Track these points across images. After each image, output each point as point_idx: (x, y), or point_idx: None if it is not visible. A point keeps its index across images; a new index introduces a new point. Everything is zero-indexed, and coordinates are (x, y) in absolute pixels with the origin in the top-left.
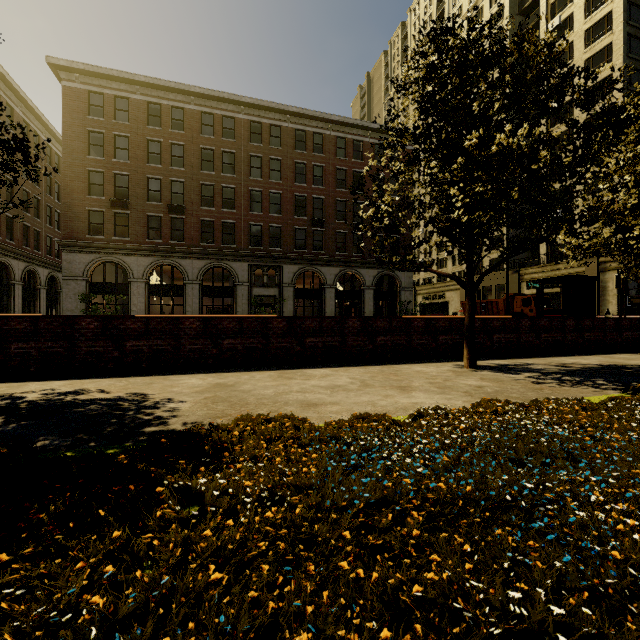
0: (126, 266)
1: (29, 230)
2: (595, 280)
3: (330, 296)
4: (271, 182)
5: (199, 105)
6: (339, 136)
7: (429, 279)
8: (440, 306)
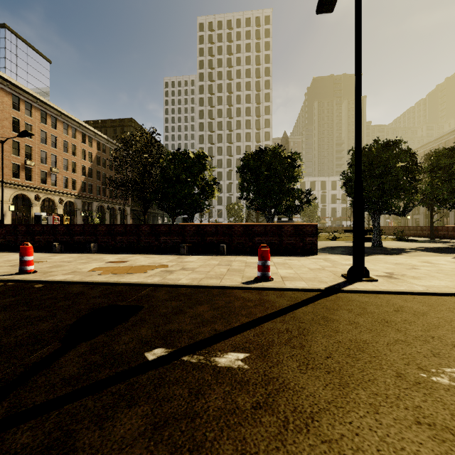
0: None
1: None
2: None
3: None
4: None
5: None
6: None
7: None
8: None
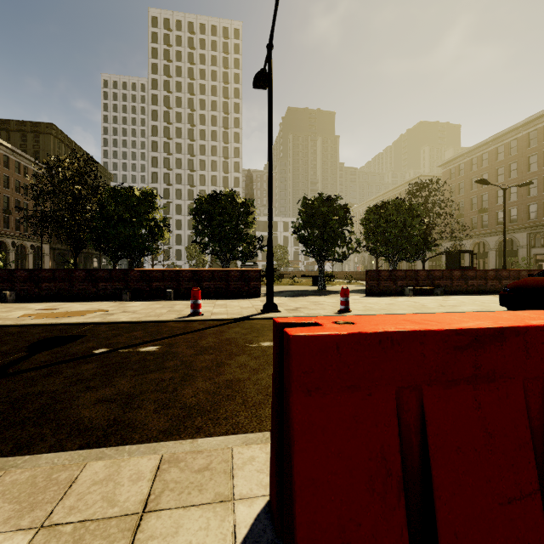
0: (462, 245)
1: None
2: (457, 252)
3: None
4: None
5: (495, 144)
6: None
7: None
8: None
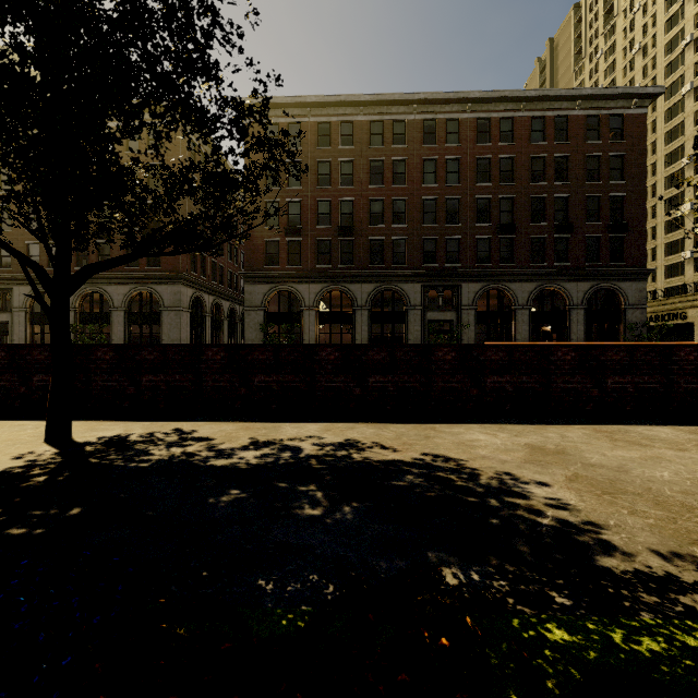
0: (298, 294)
1: (216, 266)
2: None
3: (522, 319)
4: (447, 187)
5: (368, 114)
6: (534, 116)
7: (656, 293)
8: (675, 330)
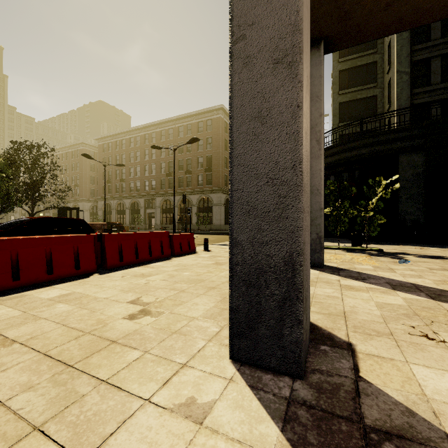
0: (111, 204)
1: None
2: (65, 208)
3: (175, 211)
4: (152, 159)
5: (129, 135)
6: (180, 126)
7: None
8: None
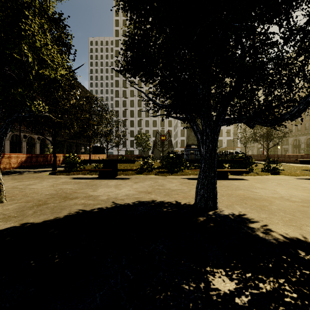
0: None
1: None
2: None
3: None
4: None
5: None
6: None
7: None
8: None
